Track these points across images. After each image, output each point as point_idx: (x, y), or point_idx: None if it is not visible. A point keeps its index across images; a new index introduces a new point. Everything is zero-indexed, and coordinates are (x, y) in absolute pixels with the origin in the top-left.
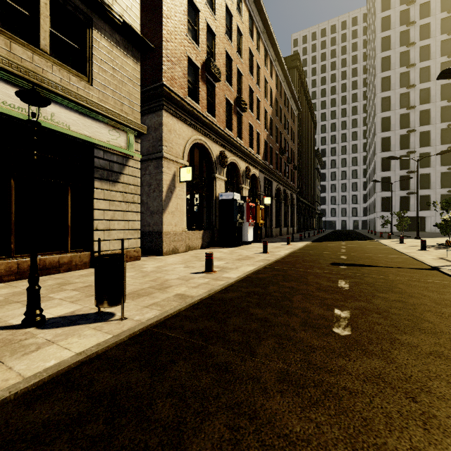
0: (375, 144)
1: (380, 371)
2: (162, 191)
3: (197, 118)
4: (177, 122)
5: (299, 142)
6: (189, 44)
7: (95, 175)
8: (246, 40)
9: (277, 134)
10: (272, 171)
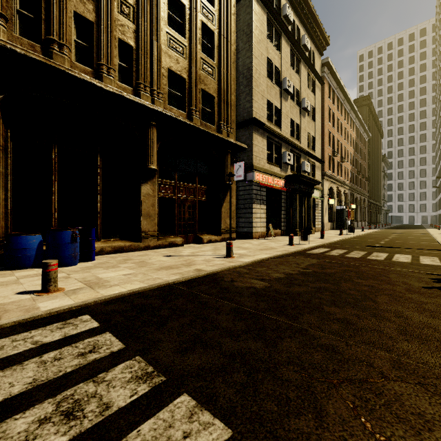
0: (440, 151)
1: (396, 236)
2: (323, 208)
3: (331, 177)
4: (326, 182)
5: (368, 158)
6: (328, 149)
7: (315, 206)
8: (343, 124)
9: (356, 162)
10: (354, 188)
